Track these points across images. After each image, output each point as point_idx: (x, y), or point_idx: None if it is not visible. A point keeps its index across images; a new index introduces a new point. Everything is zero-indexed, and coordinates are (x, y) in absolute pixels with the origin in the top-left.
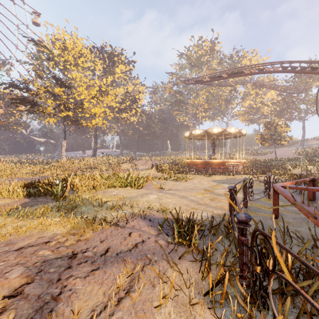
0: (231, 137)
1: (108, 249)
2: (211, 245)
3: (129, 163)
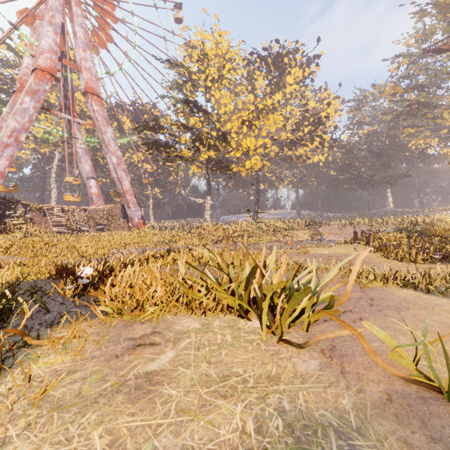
0: None
1: None
2: None
3: (308, 229)
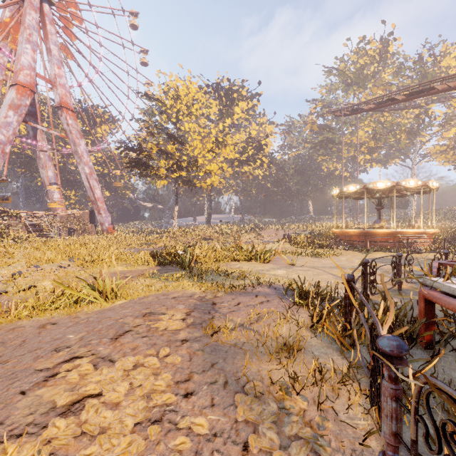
0: (412, 193)
1: (239, 303)
2: (328, 307)
3: (253, 233)
